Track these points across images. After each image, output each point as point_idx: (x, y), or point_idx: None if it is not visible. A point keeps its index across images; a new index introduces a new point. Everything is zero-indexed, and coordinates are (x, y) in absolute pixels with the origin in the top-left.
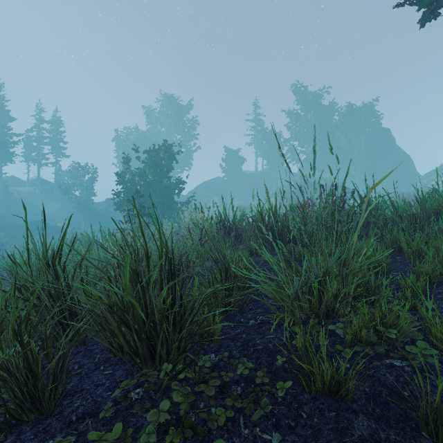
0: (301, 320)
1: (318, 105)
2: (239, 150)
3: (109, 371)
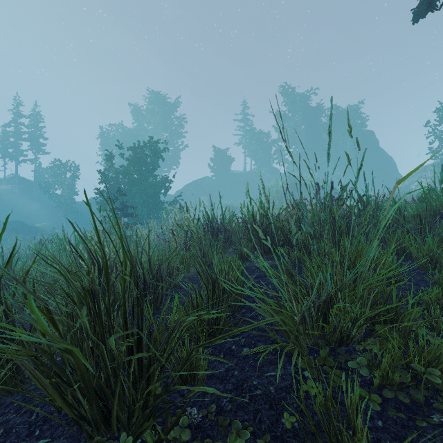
0: (307, 348)
1: (305, 106)
2: (227, 150)
3: (46, 439)
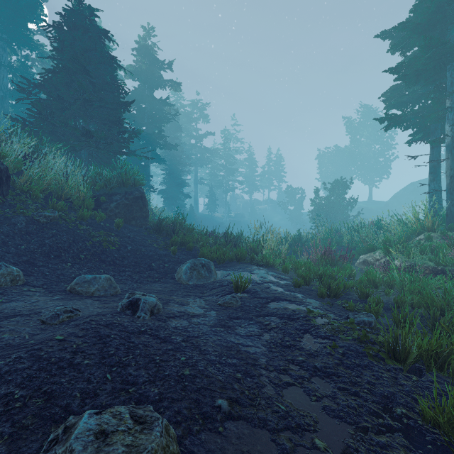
0: None
1: None
2: None
3: None
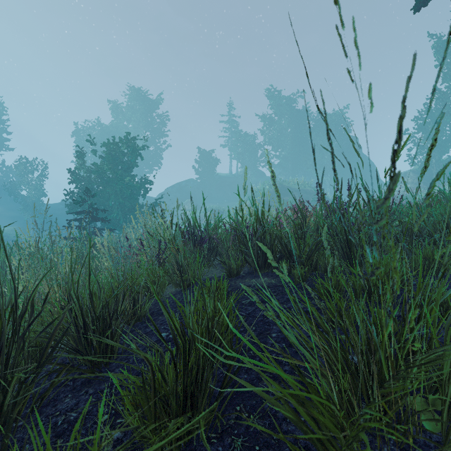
0: None
1: (291, 110)
2: (213, 151)
3: None
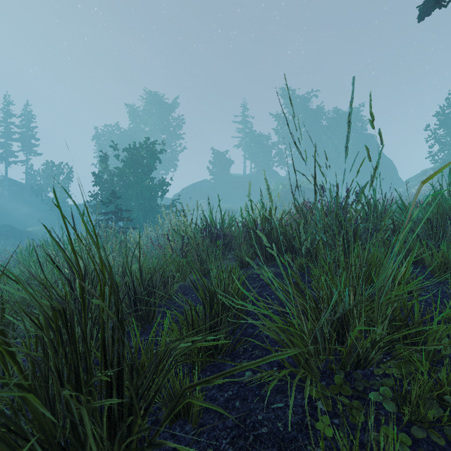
0: (319, 372)
1: (305, 109)
2: (226, 152)
3: None
